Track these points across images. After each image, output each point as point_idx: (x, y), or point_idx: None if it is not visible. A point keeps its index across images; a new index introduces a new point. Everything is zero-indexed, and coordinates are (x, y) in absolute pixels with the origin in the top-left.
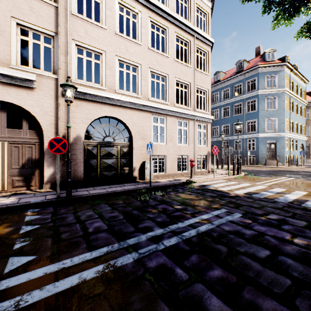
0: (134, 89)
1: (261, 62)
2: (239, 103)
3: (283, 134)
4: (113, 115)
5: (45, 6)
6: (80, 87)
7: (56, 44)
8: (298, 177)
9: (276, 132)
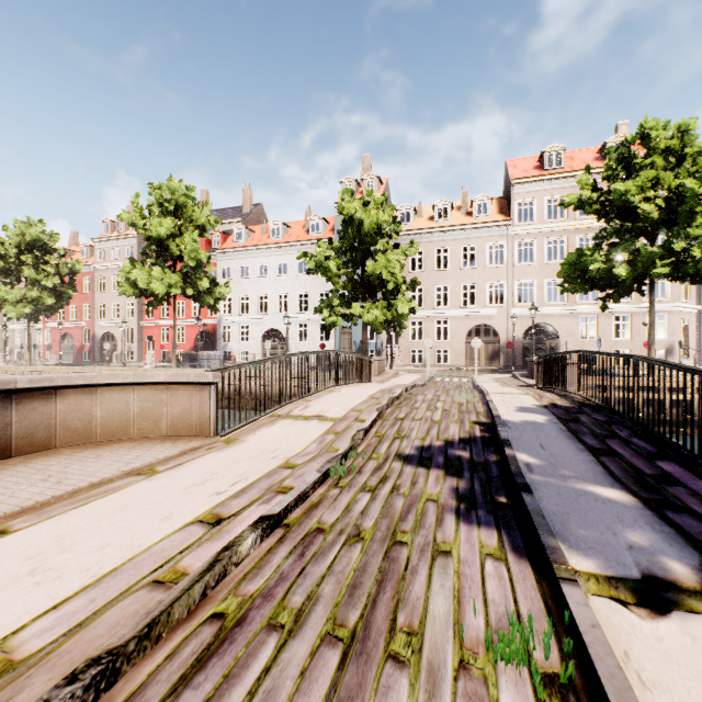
0: None
1: None
2: None
3: None
4: (542, 322)
5: (500, 269)
6: (519, 309)
7: (505, 287)
8: None
9: None
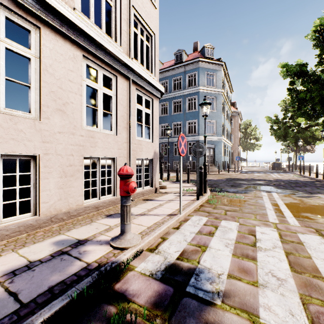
0: (17, 37)
1: (201, 56)
2: (179, 99)
3: (220, 139)
4: None
5: None
6: None
7: None
8: (273, 190)
9: (215, 136)
